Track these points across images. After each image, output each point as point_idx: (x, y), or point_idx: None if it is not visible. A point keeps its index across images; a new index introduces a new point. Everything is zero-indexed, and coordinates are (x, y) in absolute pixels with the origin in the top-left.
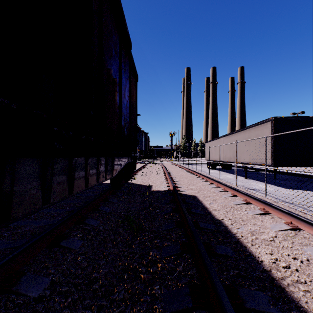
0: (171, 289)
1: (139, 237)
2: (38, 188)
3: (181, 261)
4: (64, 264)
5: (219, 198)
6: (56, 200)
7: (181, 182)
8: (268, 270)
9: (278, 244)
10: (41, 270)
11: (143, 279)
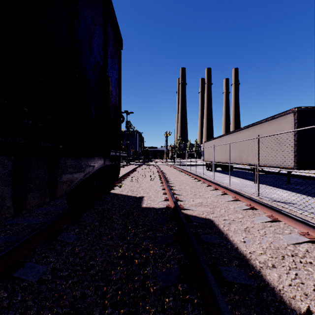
0: None
1: None
2: None
3: None
4: None
5: (252, 226)
6: None
7: (183, 191)
8: None
9: None
10: None
11: None
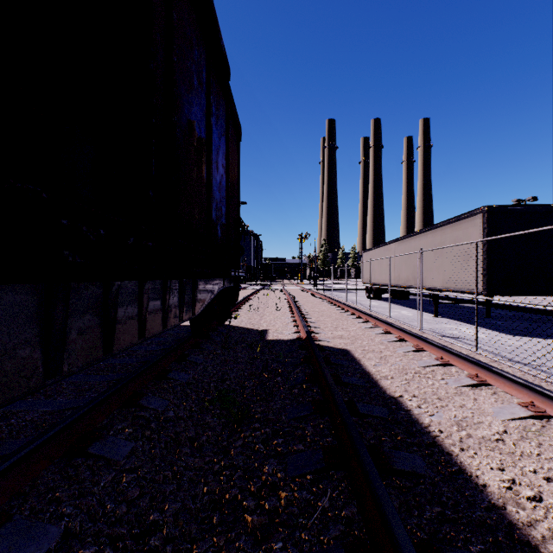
0: (307, 550)
1: (244, 434)
2: (34, 344)
3: (325, 486)
4: (93, 494)
5: (391, 355)
6: (76, 366)
7: (321, 323)
8: (500, 506)
9: (512, 449)
10: (45, 507)
11: (250, 525)
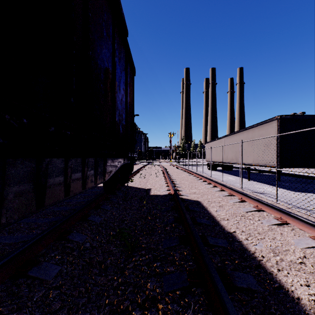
0: None
1: (134, 258)
2: None
3: (189, 300)
4: (26, 308)
5: (226, 204)
6: (13, 219)
7: (182, 184)
8: None
9: (311, 269)
10: None
11: None
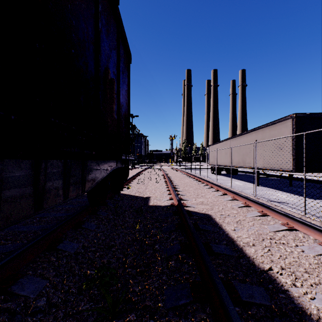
0: None
1: None
2: None
3: None
4: None
5: (244, 219)
6: None
7: (186, 192)
8: None
9: None
10: None
11: None
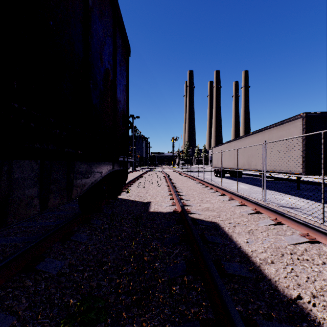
0: None
1: None
2: None
3: None
4: None
5: (256, 229)
6: None
7: (190, 196)
8: None
9: None
10: None
11: None
